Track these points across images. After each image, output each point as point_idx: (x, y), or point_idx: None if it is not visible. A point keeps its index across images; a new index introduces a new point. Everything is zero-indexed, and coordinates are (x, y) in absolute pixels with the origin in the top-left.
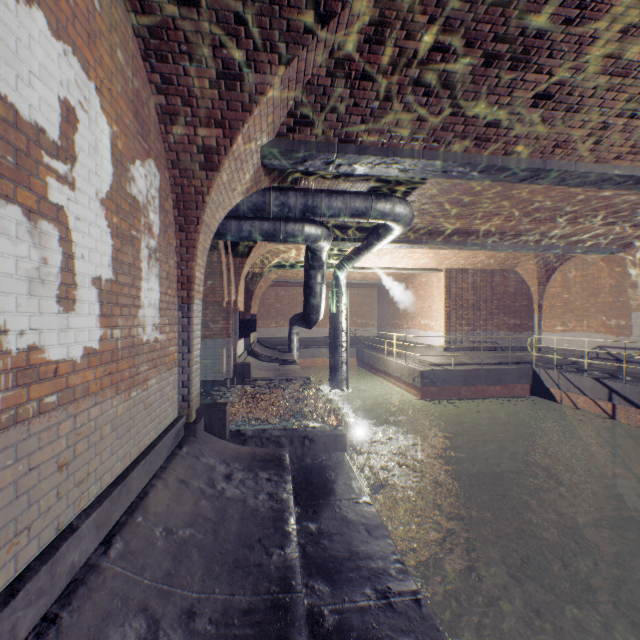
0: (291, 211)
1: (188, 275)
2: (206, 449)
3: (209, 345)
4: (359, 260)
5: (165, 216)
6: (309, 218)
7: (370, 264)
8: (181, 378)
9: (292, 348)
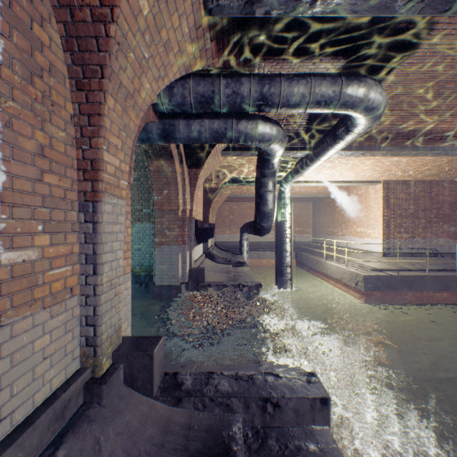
0: (244, 101)
1: (92, 158)
2: (110, 434)
3: (165, 251)
4: (306, 171)
5: (32, 46)
6: (264, 110)
7: (312, 178)
8: (84, 312)
9: (242, 251)
